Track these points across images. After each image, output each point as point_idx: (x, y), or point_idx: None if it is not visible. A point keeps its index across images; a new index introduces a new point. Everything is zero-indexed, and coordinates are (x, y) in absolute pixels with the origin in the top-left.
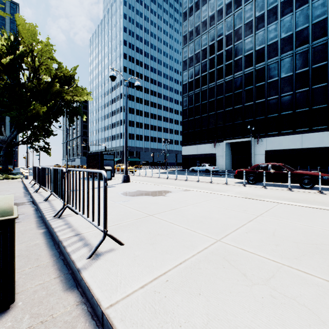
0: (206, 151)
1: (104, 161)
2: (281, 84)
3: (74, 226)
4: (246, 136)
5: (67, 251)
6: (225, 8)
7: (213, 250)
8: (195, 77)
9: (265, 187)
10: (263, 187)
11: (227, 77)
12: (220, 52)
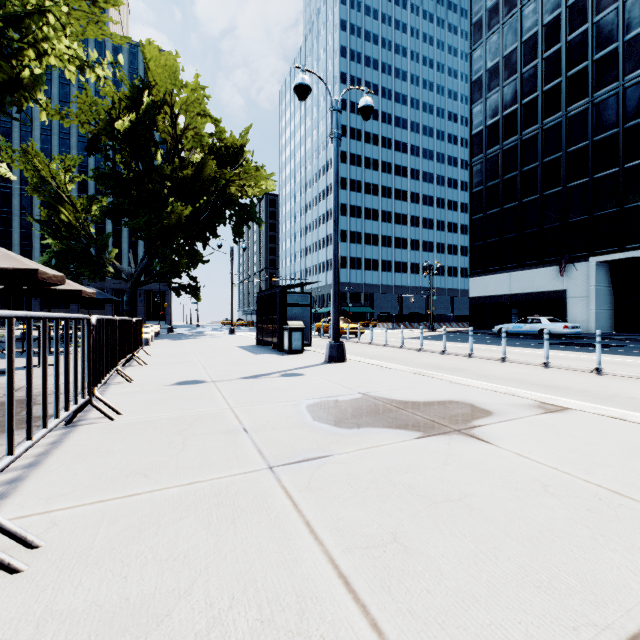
0: (535, 287)
1: (288, 308)
2: None
3: None
4: None
5: None
6: None
7: None
8: (503, 113)
9: None
10: None
11: (602, 92)
12: (577, 33)
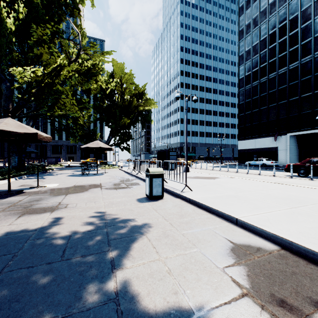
0: (265, 145)
1: (170, 156)
2: None
3: (169, 186)
4: (317, 127)
5: (172, 190)
6: None
7: (230, 195)
8: (252, 70)
9: (312, 179)
10: (310, 179)
11: (292, 65)
12: (282, 39)
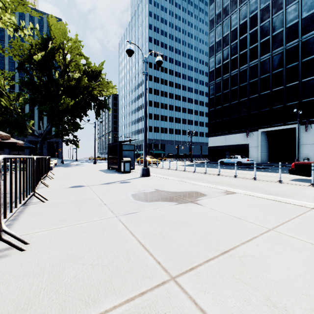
0: (236, 142)
1: (123, 151)
2: None
3: None
4: (288, 123)
5: None
6: None
7: None
8: (223, 62)
9: None
10: None
11: (263, 57)
12: (253, 30)
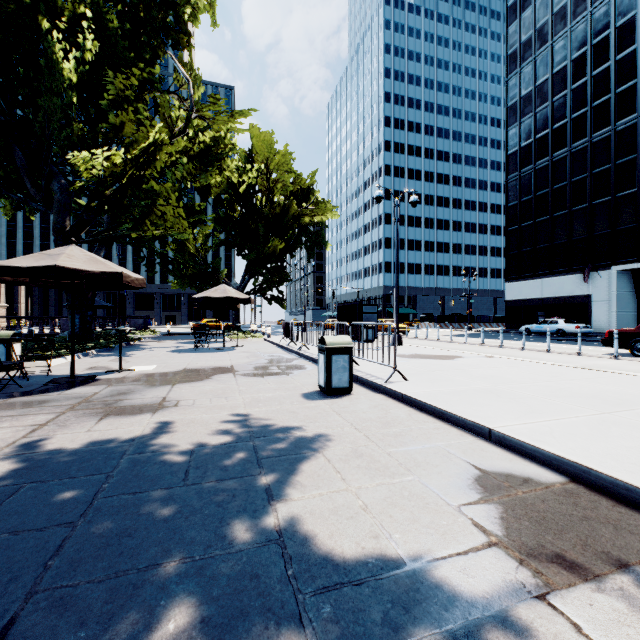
0: (564, 292)
1: (364, 314)
2: None
3: (363, 371)
4: None
5: (368, 379)
6: None
7: (483, 388)
8: (535, 136)
9: None
10: None
11: (623, 121)
12: (601, 69)
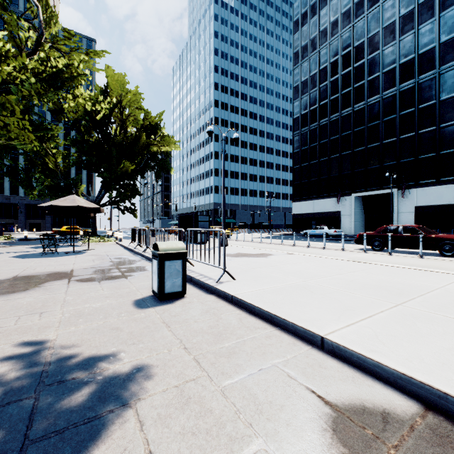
0: (326, 209)
1: (199, 222)
2: (440, 109)
3: (196, 271)
4: (385, 187)
5: (201, 280)
6: (354, 9)
7: (297, 284)
8: (310, 108)
9: (390, 254)
10: (388, 254)
11: (357, 105)
12: (346, 71)
